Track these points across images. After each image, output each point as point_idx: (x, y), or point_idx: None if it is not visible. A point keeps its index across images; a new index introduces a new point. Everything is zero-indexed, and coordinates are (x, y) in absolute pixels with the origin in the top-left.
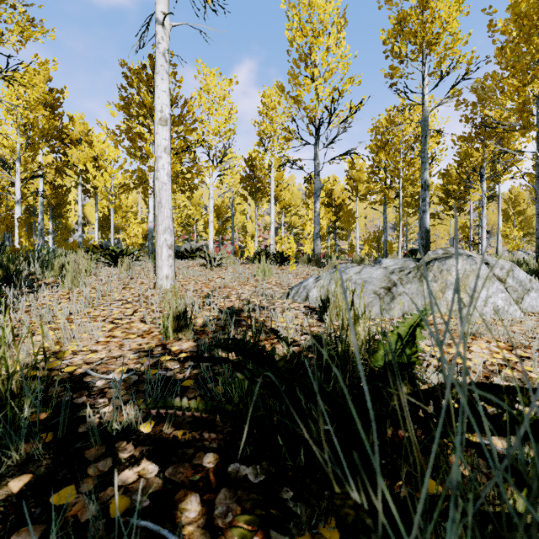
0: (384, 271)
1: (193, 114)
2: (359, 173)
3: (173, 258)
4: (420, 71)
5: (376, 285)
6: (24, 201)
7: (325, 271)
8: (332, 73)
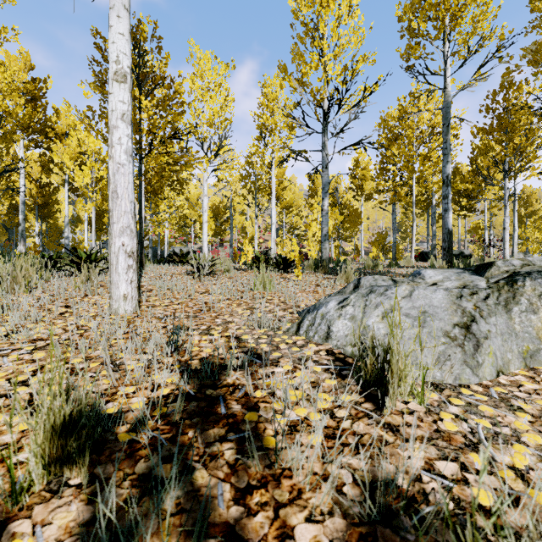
0: (447, 294)
1: (180, 95)
2: (364, 172)
3: (134, 270)
4: (442, 50)
5: (446, 321)
6: (6, 200)
7: (338, 281)
8: (343, 48)
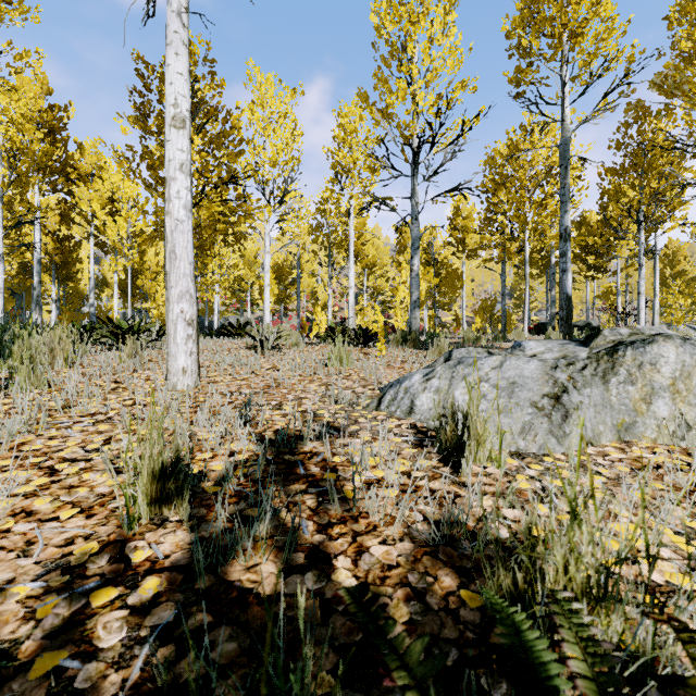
0: (541, 365)
1: (238, 132)
2: (466, 222)
3: (194, 340)
4: (559, 74)
5: (535, 392)
6: (16, 258)
7: (429, 356)
8: (436, 74)
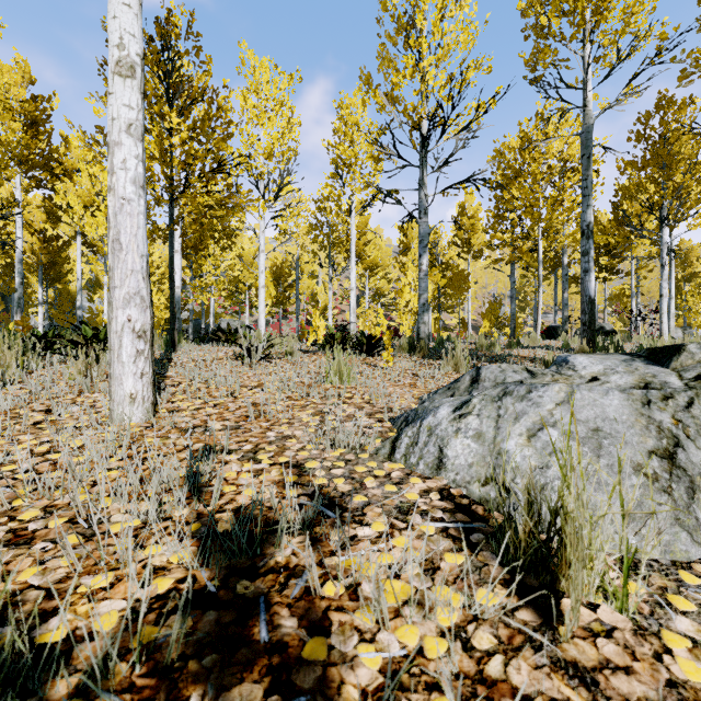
0: (627, 398)
1: (226, 113)
2: (472, 221)
3: (147, 357)
4: (580, 55)
5: (636, 447)
6: None
7: (443, 368)
8: (448, 50)
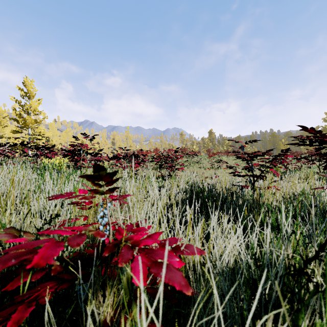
0: None
1: None
2: None
3: None
4: None
5: None
6: None
7: None
8: None
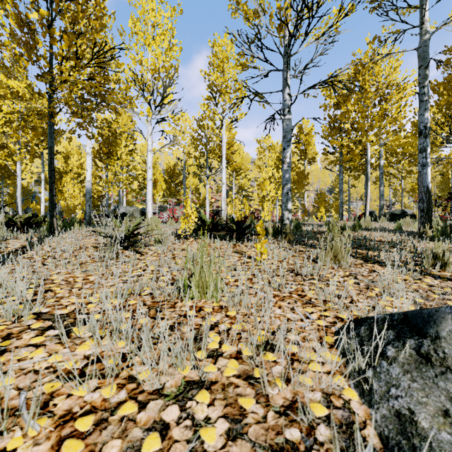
0: None
1: (100, 6)
2: (307, 137)
3: None
4: None
5: None
6: None
7: (321, 261)
8: None
